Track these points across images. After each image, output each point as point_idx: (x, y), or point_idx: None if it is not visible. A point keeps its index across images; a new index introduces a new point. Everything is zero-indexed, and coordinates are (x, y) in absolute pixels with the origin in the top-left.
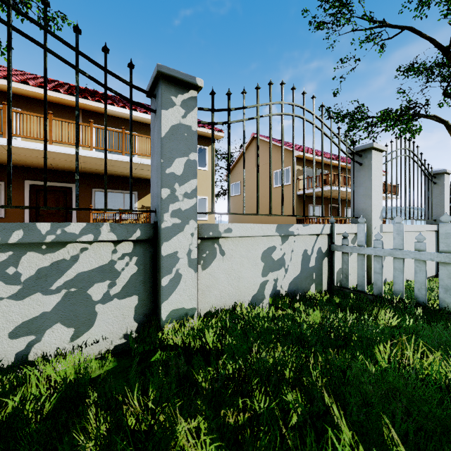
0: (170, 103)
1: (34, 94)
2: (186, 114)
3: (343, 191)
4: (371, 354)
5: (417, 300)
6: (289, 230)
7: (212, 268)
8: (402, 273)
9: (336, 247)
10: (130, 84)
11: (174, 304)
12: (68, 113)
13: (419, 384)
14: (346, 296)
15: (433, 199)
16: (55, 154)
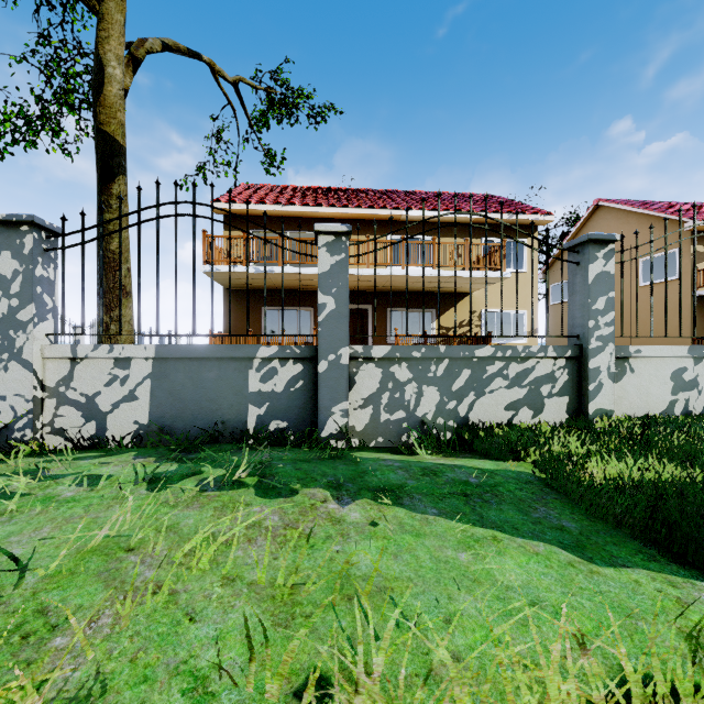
0: (595, 258)
1: (337, 215)
2: (606, 263)
3: None
4: None
5: None
6: (703, 352)
7: (622, 383)
8: None
9: None
10: (562, 249)
11: (597, 405)
12: (365, 227)
13: None
14: None
15: None
16: (369, 277)
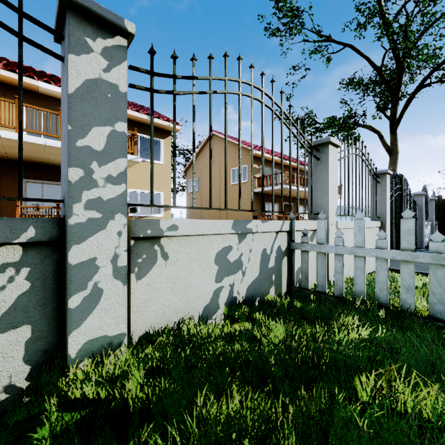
0: (84, 48)
1: None
2: (110, 67)
3: (296, 190)
4: (350, 386)
5: (379, 301)
6: (247, 227)
7: (151, 277)
8: (364, 273)
9: (296, 245)
10: (18, 10)
11: (90, 333)
12: None
13: (425, 442)
14: (307, 299)
15: (377, 198)
16: None
